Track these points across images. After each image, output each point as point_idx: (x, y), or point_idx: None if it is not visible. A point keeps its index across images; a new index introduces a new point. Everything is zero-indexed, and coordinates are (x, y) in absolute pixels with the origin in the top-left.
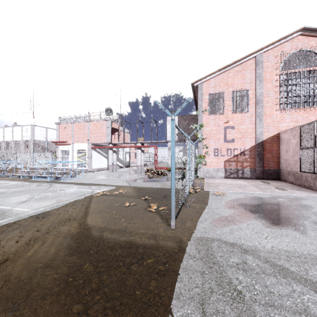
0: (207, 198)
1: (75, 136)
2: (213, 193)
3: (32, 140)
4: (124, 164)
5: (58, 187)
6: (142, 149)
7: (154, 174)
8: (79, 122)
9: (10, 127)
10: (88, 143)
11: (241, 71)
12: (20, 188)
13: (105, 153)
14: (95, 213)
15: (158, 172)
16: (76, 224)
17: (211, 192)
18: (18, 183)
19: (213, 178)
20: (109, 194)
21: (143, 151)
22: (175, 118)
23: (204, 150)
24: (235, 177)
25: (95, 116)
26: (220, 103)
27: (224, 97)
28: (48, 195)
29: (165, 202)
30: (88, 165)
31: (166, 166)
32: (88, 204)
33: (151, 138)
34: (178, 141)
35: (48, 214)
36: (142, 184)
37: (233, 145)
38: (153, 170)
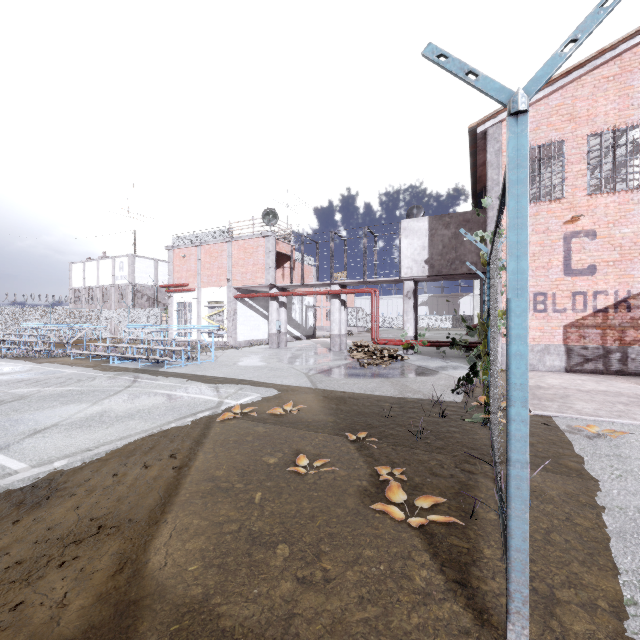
0: (563, 450)
1: (202, 273)
2: (568, 426)
3: (130, 285)
4: (303, 331)
5: (147, 388)
6: (344, 298)
7: (373, 357)
8: (210, 244)
9: (95, 260)
10: (228, 288)
11: (620, 75)
12: (68, 386)
13: (263, 309)
14: (198, 497)
15: (382, 352)
16: (109, 560)
17: (560, 421)
18: (76, 371)
19: (532, 370)
20: (259, 414)
21: (345, 304)
22: (422, 223)
23: (504, 298)
24: (597, 370)
25: (243, 228)
26: (551, 172)
27: (565, 153)
28: (108, 412)
29: (425, 457)
30: (229, 334)
31: (394, 336)
32: (191, 450)
33: (364, 272)
34: (429, 278)
35: (60, 491)
36: (345, 383)
37: (592, 283)
38: (368, 346)
